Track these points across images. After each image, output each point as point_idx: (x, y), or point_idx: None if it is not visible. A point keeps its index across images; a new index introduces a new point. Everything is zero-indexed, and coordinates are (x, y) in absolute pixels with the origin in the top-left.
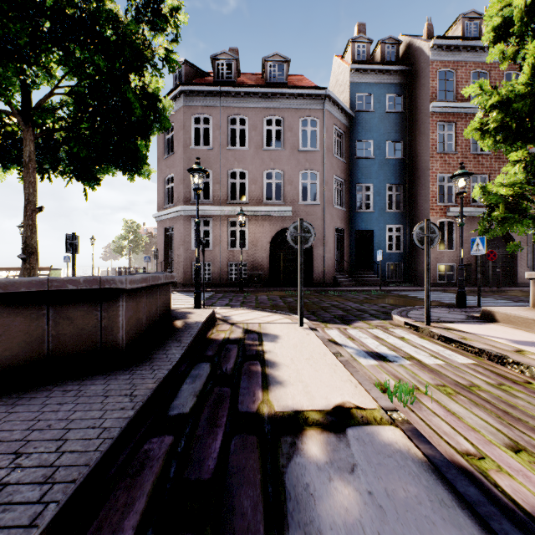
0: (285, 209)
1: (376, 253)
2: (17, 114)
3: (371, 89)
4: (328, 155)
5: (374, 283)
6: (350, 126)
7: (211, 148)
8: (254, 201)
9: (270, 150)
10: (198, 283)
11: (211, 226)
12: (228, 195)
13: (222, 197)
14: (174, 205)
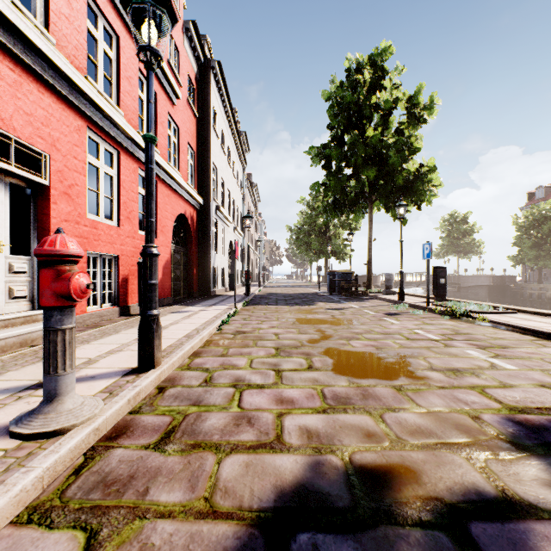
0: None
1: None
2: (455, 253)
3: None
4: None
5: None
6: None
7: None
8: None
9: None
10: None
11: None
12: None
13: None
14: None
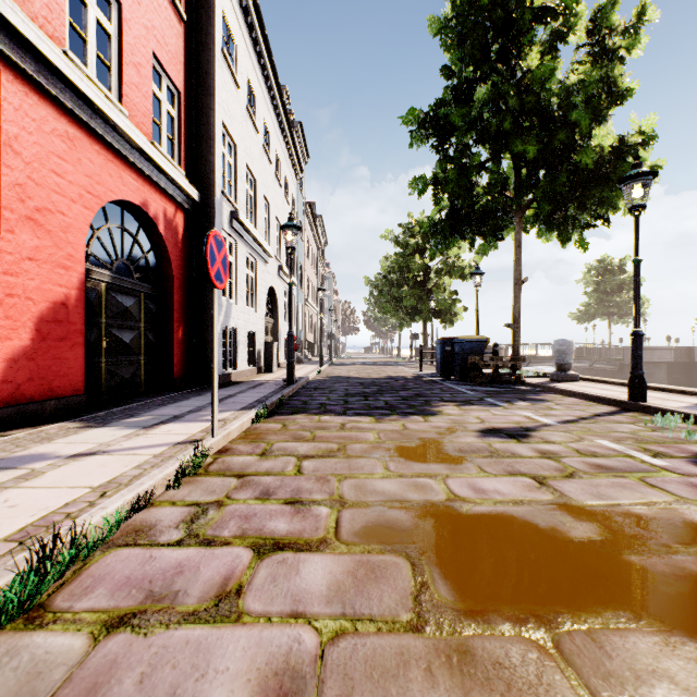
0: None
1: None
2: (606, 316)
3: None
4: None
5: None
6: None
7: None
8: None
9: None
10: None
11: None
12: None
13: None
14: None
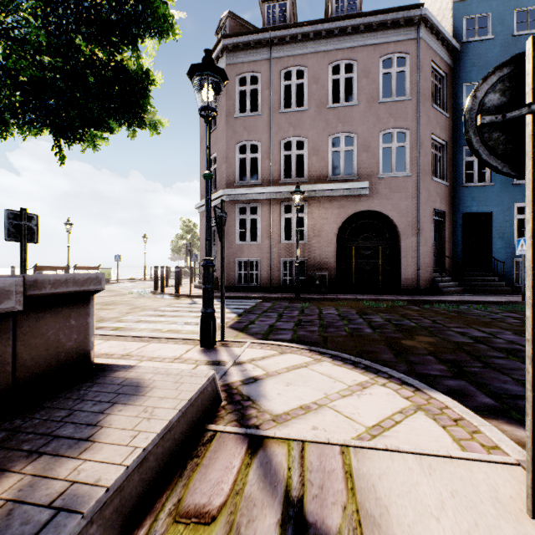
0: (359, 185)
1: (496, 245)
2: None
3: (488, 5)
4: (424, 105)
5: (494, 290)
6: (454, 65)
7: (259, 113)
8: (315, 178)
9: (337, 107)
10: (208, 295)
11: (259, 213)
12: (281, 172)
13: (273, 176)
14: (216, 190)
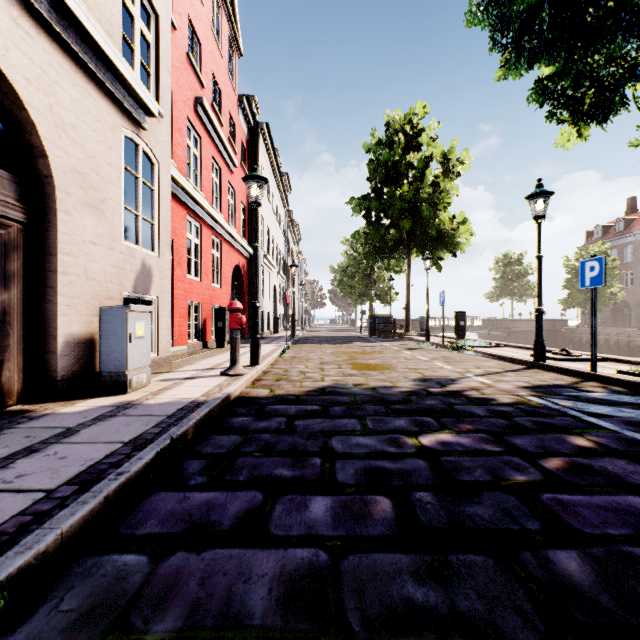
0: None
1: None
2: (510, 296)
3: None
4: (639, 262)
5: None
6: None
7: None
8: None
9: None
10: None
11: None
12: None
13: None
14: None
